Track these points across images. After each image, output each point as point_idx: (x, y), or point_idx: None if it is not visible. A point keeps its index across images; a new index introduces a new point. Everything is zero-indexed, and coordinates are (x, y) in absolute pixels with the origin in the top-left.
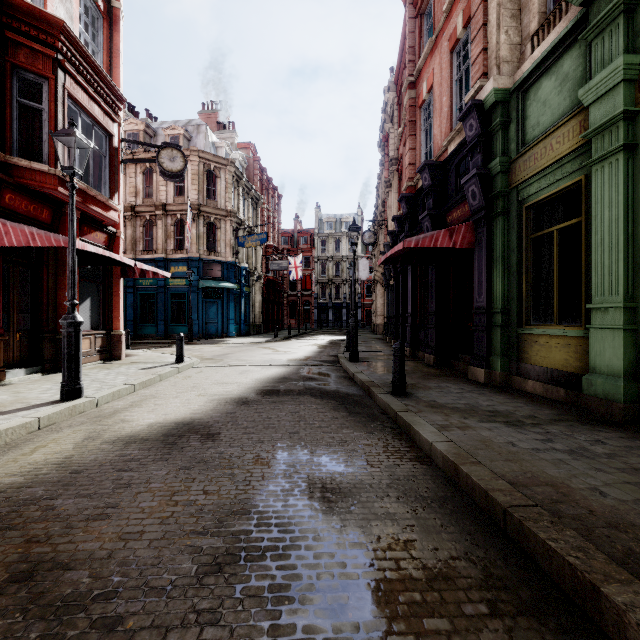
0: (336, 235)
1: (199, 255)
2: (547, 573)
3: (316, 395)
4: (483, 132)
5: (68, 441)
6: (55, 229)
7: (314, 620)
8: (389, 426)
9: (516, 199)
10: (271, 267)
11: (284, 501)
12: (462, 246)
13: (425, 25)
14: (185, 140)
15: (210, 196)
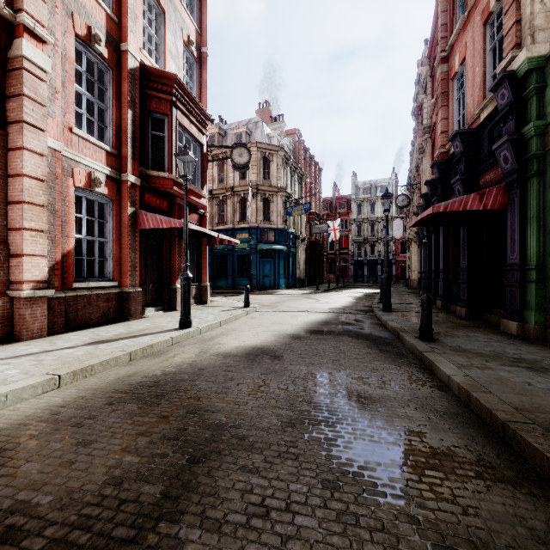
0: (371, 199)
1: (257, 224)
2: (532, 467)
3: (353, 336)
4: (515, 99)
5: (191, 352)
6: (170, 214)
7: (352, 456)
8: (414, 363)
9: None
10: (313, 231)
11: (331, 399)
12: (493, 207)
13: (458, 2)
14: (247, 135)
15: (265, 177)
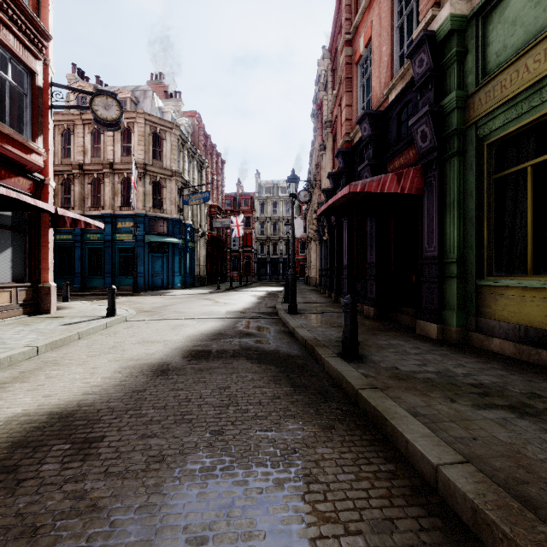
0: (273, 198)
1: (145, 211)
2: None
3: (253, 358)
4: (435, 66)
5: None
6: None
7: None
8: (349, 411)
9: (475, 136)
10: (215, 225)
11: None
12: (410, 191)
13: None
14: (132, 104)
15: (156, 157)
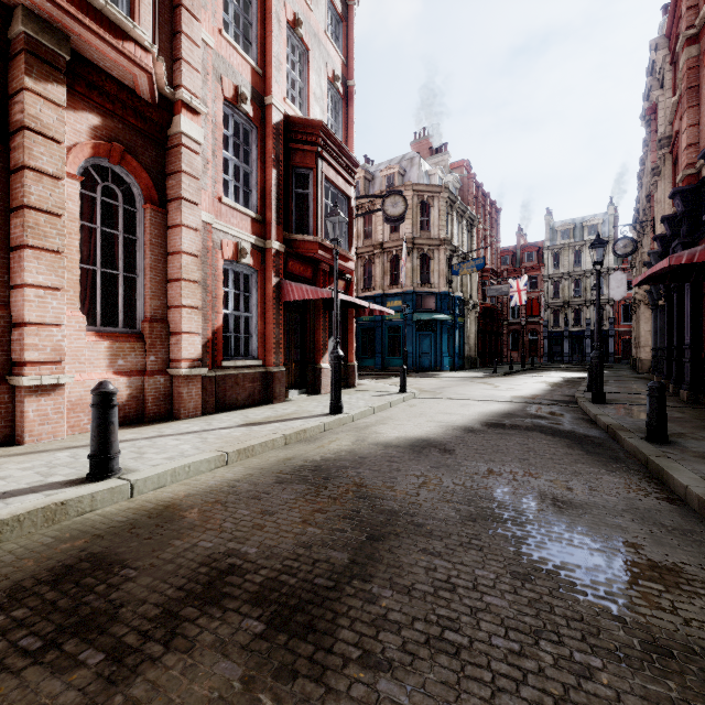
0: (575, 245)
1: (413, 288)
2: None
3: (546, 432)
4: None
5: (346, 440)
6: (314, 283)
7: (546, 556)
8: (636, 469)
9: None
10: (488, 293)
11: (518, 499)
12: None
13: None
14: (399, 177)
15: (423, 227)
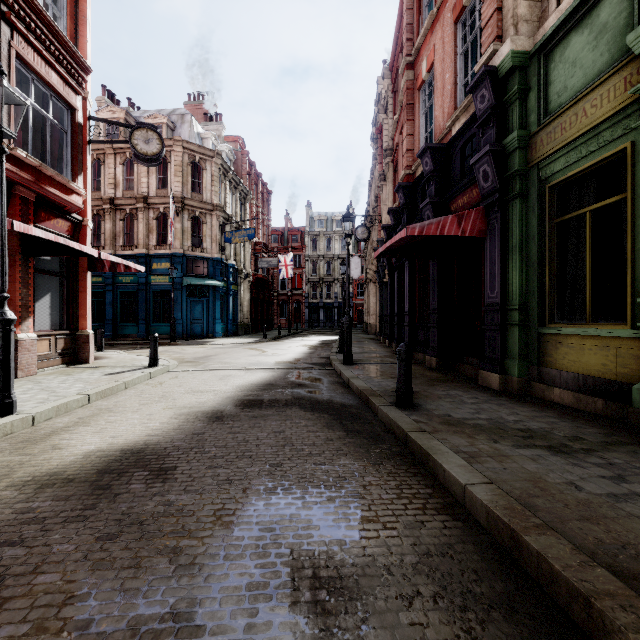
0: (327, 233)
1: (183, 251)
2: None
3: (306, 407)
4: (497, 103)
5: None
6: None
7: None
8: (398, 452)
9: (537, 178)
10: (260, 265)
11: (249, 615)
12: (472, 234)
13: (424, 0)
14: (168, 130)
15: (195, 189)
